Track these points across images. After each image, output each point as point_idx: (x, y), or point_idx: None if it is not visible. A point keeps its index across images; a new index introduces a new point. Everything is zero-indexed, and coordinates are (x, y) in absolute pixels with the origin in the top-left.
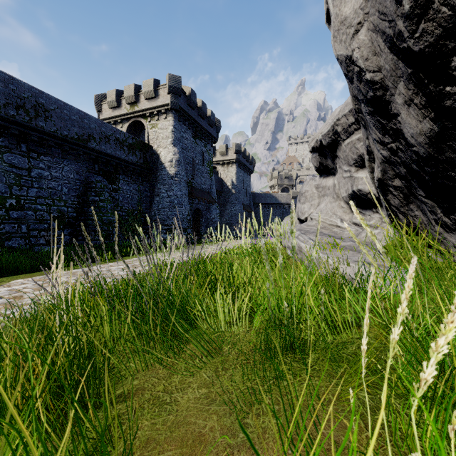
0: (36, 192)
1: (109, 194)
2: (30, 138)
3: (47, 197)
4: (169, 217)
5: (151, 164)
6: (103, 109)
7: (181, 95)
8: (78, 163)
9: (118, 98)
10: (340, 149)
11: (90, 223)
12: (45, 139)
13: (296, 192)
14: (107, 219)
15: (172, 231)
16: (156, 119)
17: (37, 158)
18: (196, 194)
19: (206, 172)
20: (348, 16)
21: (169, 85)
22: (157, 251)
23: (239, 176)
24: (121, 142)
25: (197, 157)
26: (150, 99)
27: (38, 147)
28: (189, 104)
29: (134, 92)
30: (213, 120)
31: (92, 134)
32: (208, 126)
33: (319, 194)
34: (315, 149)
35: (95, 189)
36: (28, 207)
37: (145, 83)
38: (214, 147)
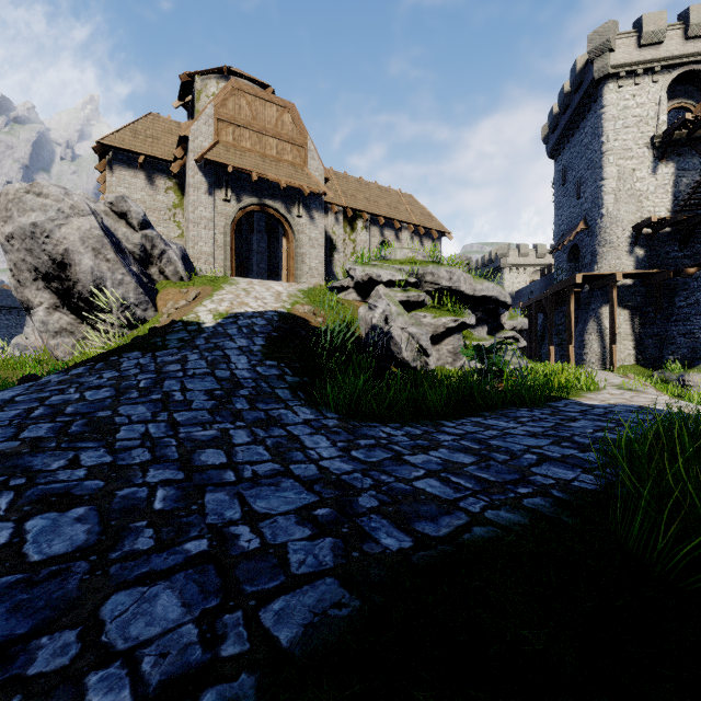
0: None
1: None
2: None
3: None
4: None
5: None
6: None
7: None
8: None
9: None
10: None
11: None
12: None
13: None
14: None
15: None
16: None
17: None
18: None
19: None
20: (14, 291)
21: None
22: None
23: None
24: None
25: None
26: None
27: None
28: None
29: None
30: None
31: None
32: None
33: None
34: None
35: None
36: None
37: None
38: None
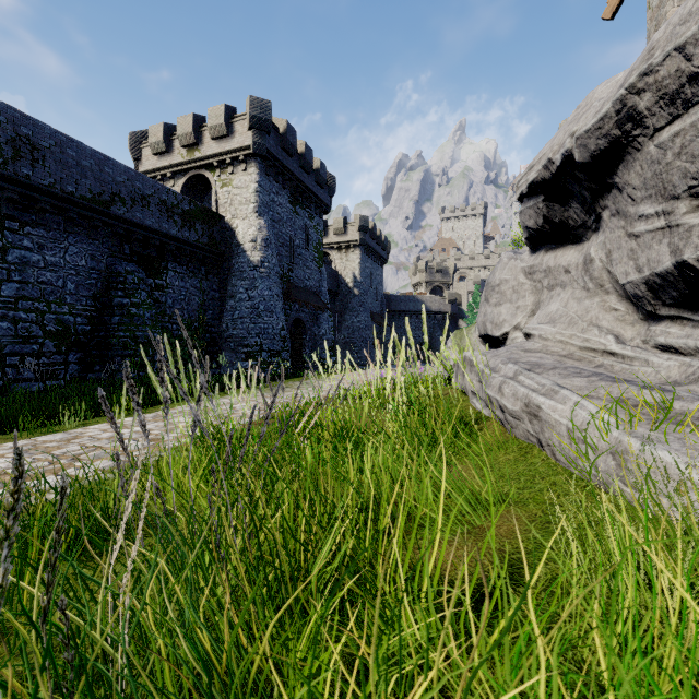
0: (17, 288)
1: (148, 293)
2: (4, 195)
3: (37, 298)
4: (251, 333)
5: (221, 246)
6: (144, 156)
7: (270, 131)
8: (94, 241)
9: (168, 138)
10: (632, 162)
11: (114, 342)
12: (32, 198)
13: (454, 293)
14: (143, 335)
15: (255, 355)
16: (229, 171)
17: (18, 231)
18: (295, 295)
19: (313, 259)
20: None
21: (250, 115)
22: (224, 393)
23: (365, 267)
24: (170, 208)
25: (297, 235)
26: (220, 138)
27: (21, 211)
28: (284, 147)
29: (193, 128)
30: (323, 176)
31: (118, 192)
32: (315, 185)
33: (536, 285)
34: (539, 186)
35: (123, 286)
36: (2, 315)
37: (212, 112)
38: (325, 222)
